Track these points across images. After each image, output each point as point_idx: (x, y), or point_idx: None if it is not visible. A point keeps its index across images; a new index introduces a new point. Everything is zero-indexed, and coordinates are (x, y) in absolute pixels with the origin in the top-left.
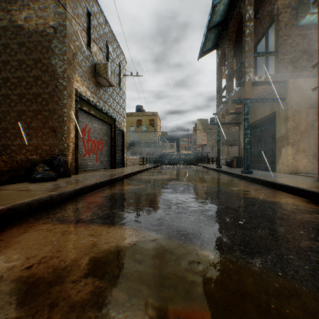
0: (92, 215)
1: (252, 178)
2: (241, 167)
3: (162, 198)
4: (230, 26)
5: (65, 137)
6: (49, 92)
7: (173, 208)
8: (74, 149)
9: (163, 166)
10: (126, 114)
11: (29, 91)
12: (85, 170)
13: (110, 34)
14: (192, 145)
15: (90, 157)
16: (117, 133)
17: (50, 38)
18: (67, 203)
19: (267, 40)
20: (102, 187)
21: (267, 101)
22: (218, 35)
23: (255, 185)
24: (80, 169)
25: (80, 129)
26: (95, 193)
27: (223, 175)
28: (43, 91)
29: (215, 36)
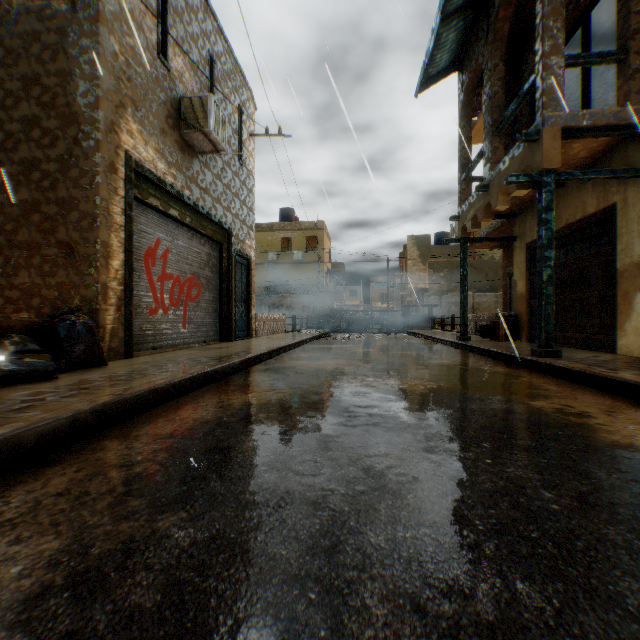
0: (64, 552)
1: (573, 372)
2: (516, 338)
3: (339, 447)
4: (497, 5)
5: (96, 268)
6: (58, 158)
7: (382, 504)
8: (121, 298)
9: (337, 336)
10: (260, 227)
11: (11, 157)
12: (155, 346)
13: (217, 37)
14: (395, 291)
15: (169, 317)
16: (235, 262)
17: (60, 23)
18: (29, 468)
19: (588, 35)
20: (176, 398)
21: (598, 177)
22: (463, 34)
23: (588, 391)
24: (142, 345)
25: (143, 251)
26: (145, 422)
27: (482, 360)
28: (44, 155)
29: (457, 37)
